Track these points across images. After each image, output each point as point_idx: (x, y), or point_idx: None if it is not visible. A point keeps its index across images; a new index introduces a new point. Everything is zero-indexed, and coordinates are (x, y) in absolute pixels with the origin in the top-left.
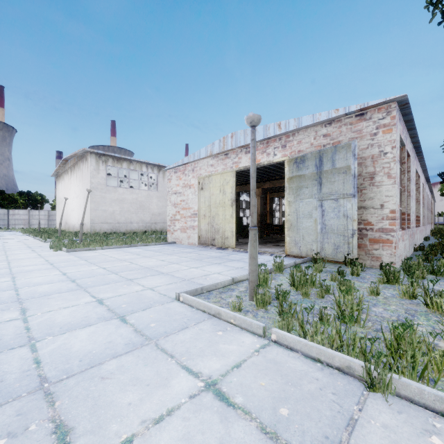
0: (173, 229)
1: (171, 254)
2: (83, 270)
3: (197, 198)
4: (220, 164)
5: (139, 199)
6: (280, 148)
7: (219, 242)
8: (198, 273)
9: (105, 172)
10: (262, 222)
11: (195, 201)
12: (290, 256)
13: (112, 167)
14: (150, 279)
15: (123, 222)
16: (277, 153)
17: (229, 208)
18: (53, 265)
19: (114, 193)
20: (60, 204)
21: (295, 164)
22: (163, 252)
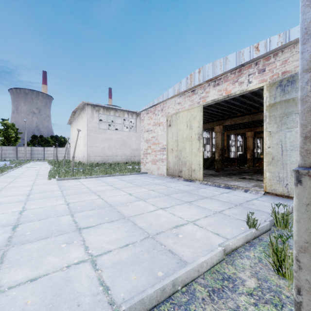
0: (145, 161)
1: (140, 186)
2: (45, 206)
3: (165, 134)
4: (187, 100)
5: (122, 138)
6: (257, 74)
7: (186, 174)
8: (167, 221)
9: (97, 118)
10: (223, 155)
11: (163, 137)
12: (270, 194)
13: (105, 116)
14: (103, 231)
15: (110, 155)
16: (253, 80)
17: (196, 142)
18: (29, 196)
19: (104, 134)
20: (72, 143)
21: (279, 87)
22: (134, 183)
